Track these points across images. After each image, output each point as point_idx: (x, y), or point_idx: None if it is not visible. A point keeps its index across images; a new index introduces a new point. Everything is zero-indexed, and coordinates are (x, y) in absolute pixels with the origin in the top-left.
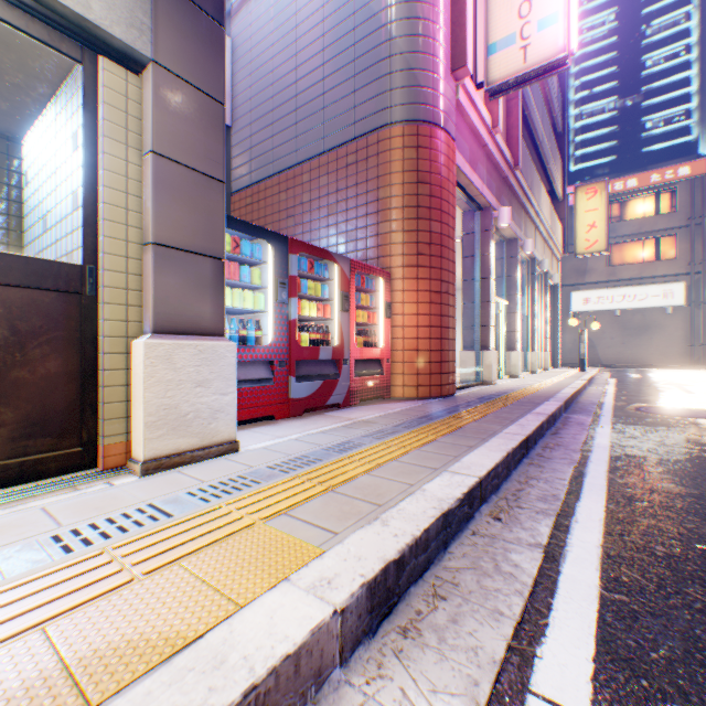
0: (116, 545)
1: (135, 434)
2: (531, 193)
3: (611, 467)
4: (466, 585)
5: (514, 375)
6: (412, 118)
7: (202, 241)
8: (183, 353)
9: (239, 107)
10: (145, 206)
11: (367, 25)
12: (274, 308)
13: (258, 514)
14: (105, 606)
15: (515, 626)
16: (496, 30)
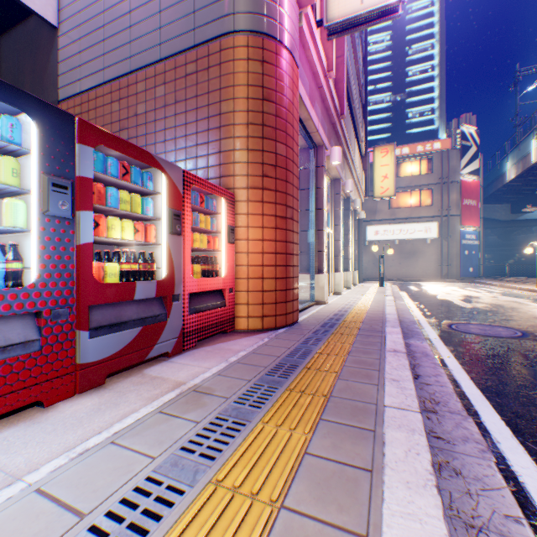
0: None
1: None
2: (349, 143)
3: (533, 454)
4: None
5: (338, 292)
6: (257, 29)
7: None
8: None
9: (67, 6)
10: None
11: None
12: (40, 224)
13: None
14: None
15: None
16: None
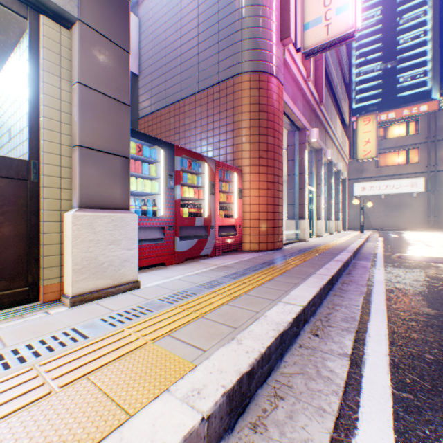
0: (42, 363)
1: (66, 277)
2: (330, 120)
3: (387, 296)
4: (297, 387)
5: (319, 235)
6: (255, 69)
7: (114, 145)
8: (100, 221)
9: (144, 63)
10: (73, 120)
11: (227, 9)
12: (165, 191)
13: (149, 336)
14: (25, 417)
15: (335, 420)
16: (309, 14)
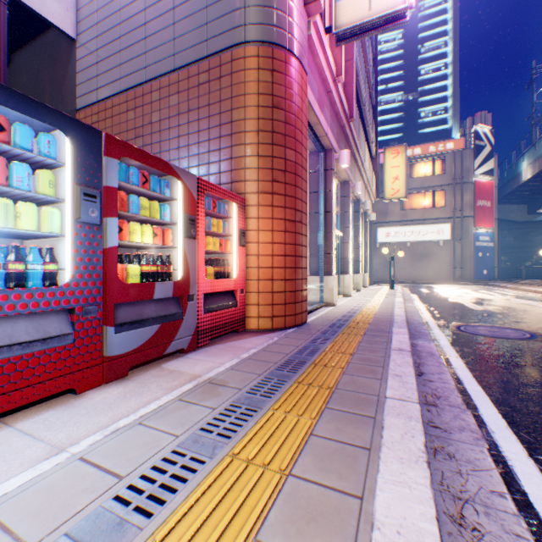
0: None
1: None
2: (359, 145)
3: (525, 443)
4: None
5: (347, 294)
6: (267, 39)
7: None
8: None
9: (85, 19)
10: None
11: None
12: (74, 230)
13: None
14: None
15: None
16: None
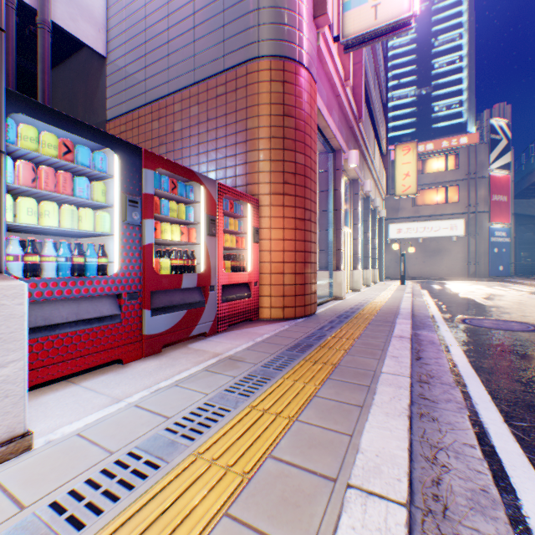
0: None
1: None
2: (368, 144)
3: (503, 412)
4: None
5: (356, 289)
6: (278, 54)
7: None
8: None
9: (114, 38)
10: None
11: None
12: (121, 230)
13: None
14: None
15: None
16: None
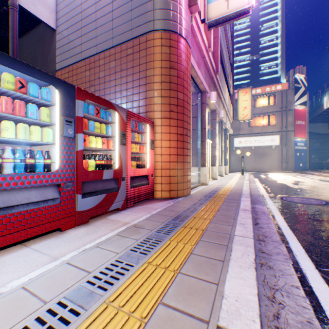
0: None
1: None
2: (222, 88)
3: (314, 261)
4: None
5: (215, 178)
6: (166, 28)
7: None
8: None
9: (61, 17)
10: None
11: None
12: (60, 141)
13: None
14: None
15: None
16: None
